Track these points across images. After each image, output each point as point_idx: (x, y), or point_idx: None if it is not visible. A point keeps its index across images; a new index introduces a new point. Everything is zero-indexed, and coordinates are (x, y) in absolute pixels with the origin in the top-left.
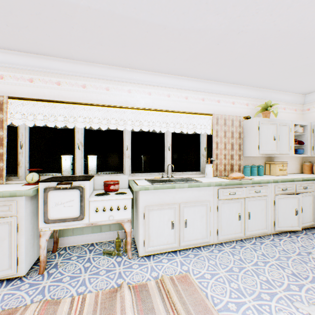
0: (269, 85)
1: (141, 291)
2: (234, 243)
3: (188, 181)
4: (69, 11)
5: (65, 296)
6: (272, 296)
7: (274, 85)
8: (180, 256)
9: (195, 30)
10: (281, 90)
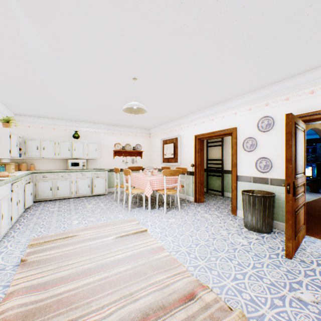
0: (9, 104)
1: (35, 252)
2: (17, 223)
3: (1, 180)
4: (1, 11)
5: (0, 297)
6: (66, 221)
7: (13, 105)
8: (7, 243)
9: (37, 76)
10: (9, 108)
